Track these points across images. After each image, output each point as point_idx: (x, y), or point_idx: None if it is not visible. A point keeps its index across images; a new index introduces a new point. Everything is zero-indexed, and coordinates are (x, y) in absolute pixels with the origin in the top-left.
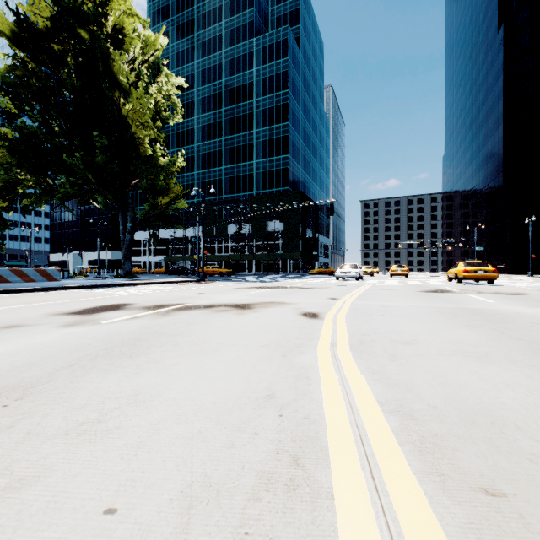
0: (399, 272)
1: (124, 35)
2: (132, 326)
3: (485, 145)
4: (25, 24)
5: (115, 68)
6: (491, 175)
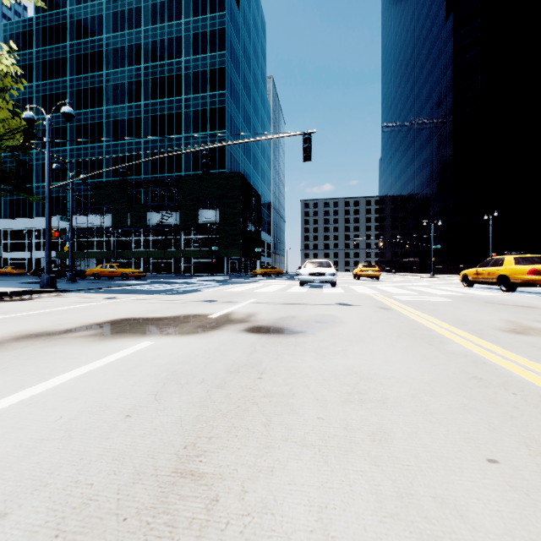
0: (370, 272)
1: None
2: None
3: (430, 142)
4: None
5: None
6: (437, 172)
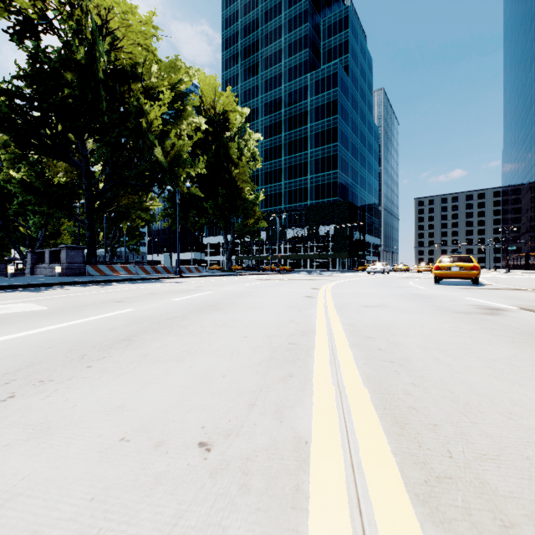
0: (423, 268)
1: (230, 123)
2: (284, 281)
3: (530, 148)
4: None
5: (231, 152)
6: (534, 177)
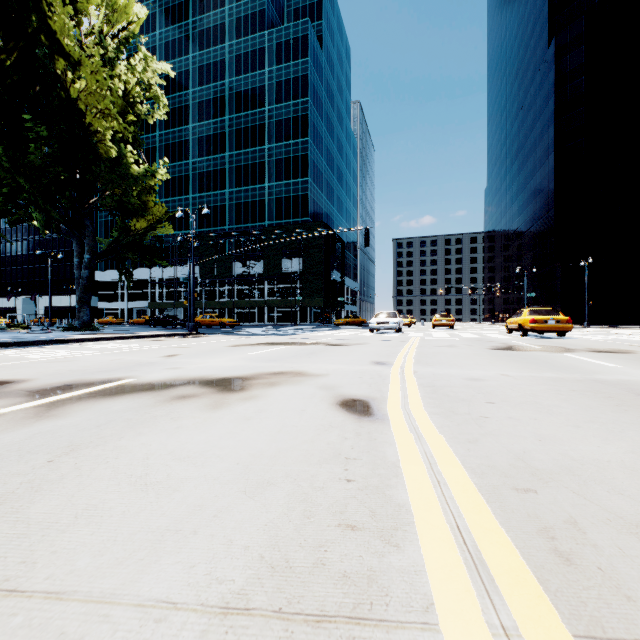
0: (444, 322)
1: None
2: None
3: (533, 177)
4: None
5: (56, 25)
6: (540, 211)
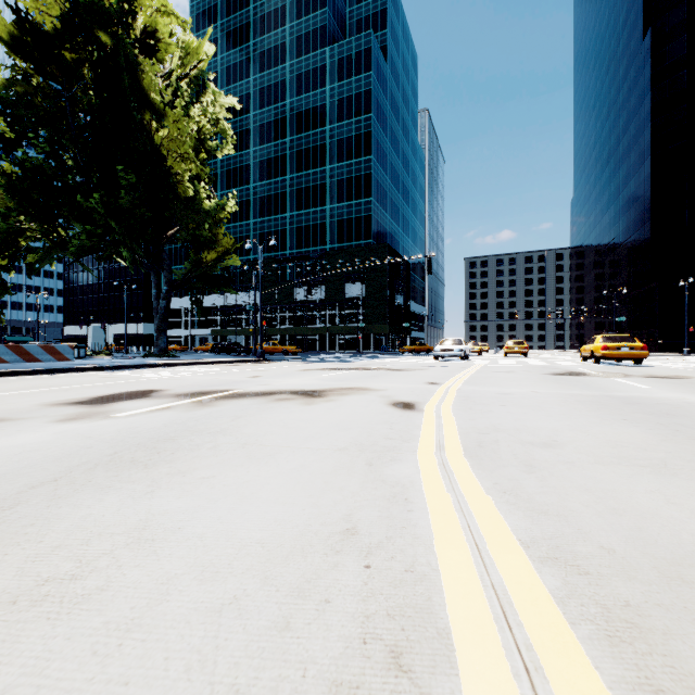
0: (516, 349)
1: (157, 40)
2: (157, 421)
3: (627, 185)
4: (28, 25)
5: (145, 82)
6: (635, 223)
